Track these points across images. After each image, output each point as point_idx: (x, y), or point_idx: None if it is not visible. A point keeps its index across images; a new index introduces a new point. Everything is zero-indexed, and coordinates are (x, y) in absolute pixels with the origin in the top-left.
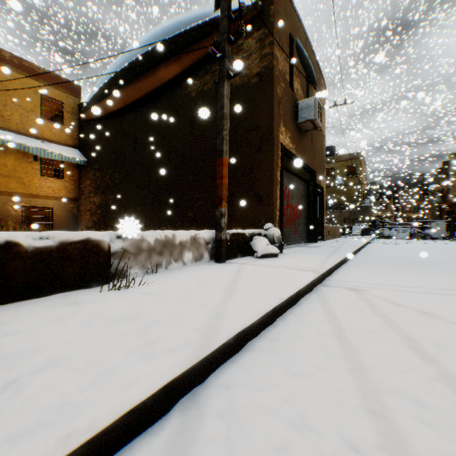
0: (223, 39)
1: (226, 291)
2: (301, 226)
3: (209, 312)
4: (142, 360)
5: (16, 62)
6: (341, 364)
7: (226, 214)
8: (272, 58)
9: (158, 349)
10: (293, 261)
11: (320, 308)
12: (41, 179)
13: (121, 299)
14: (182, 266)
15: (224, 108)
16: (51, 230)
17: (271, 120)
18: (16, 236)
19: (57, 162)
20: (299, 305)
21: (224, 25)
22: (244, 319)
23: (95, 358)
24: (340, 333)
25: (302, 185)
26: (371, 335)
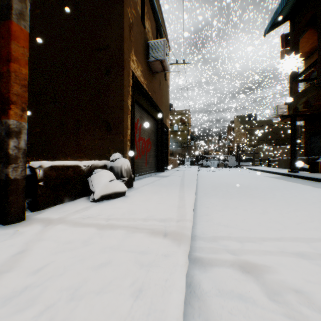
0: None
1: None
2: (152, 158)
3: None
4: None
5: None
6: None
7: (23, 132)
8: None
9: None
10: (143, 203)
11: None
12: None
13: None
14: None
15: None
16: None
17: (121, 41)
18: None
19: None
20: None
21: None
22: None
23: None
24: None
25: (152, 122)
26: None
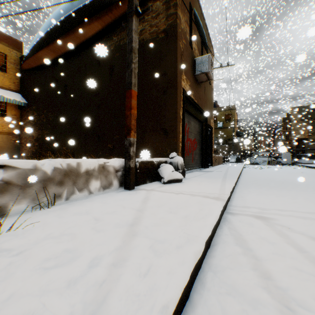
0: None
1: (123, 240)
2: (197, 156)
3: (72, 314)
4: None
5: None
6: None
7: (134, 144)
8: (176, 17)
9: None
10: (195, 186)
11: (242, 254)
12: None
13: None
14: (87, 195)
15: (133, 42)
16: None
17: (175, 68)
18: None
19: (3, 104)
20: (214, 248)
21: None
22: None
23: None
24: None
25: (198, 124)
26: None
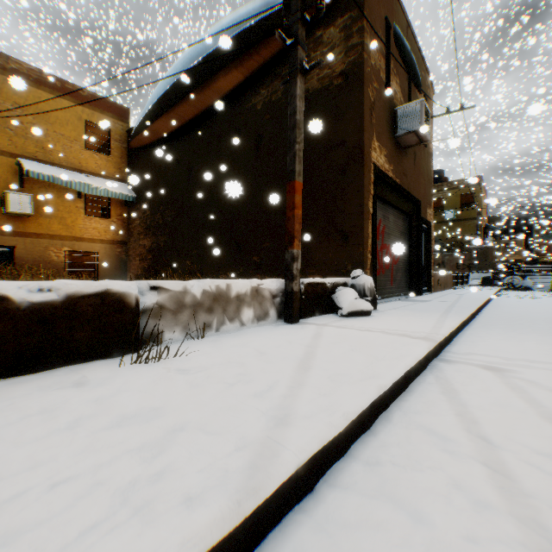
0: (295, 20)
1: (297, 370)
2: (400, 274)
3: (267, 409)
4: (131, 522)
5: (58, 85)
6: (510, 533)
7: (299, 258)
8: (362, 50)
9: (167, 493)
10: (392, 321)
11: (445, 402)
12: (85, 219)
13: (143, 379)
14: (239, 327)
15: (297, 114)
16: (96, 278)
17: (361, 132)
18: (3, 288)
19: (104, 199)
20: (409, 394)
21: (297, 0)
22: (324, 428)
23: (54, 509)
24: (490, 456)
25: (401, 219)
26: (550, 465)
